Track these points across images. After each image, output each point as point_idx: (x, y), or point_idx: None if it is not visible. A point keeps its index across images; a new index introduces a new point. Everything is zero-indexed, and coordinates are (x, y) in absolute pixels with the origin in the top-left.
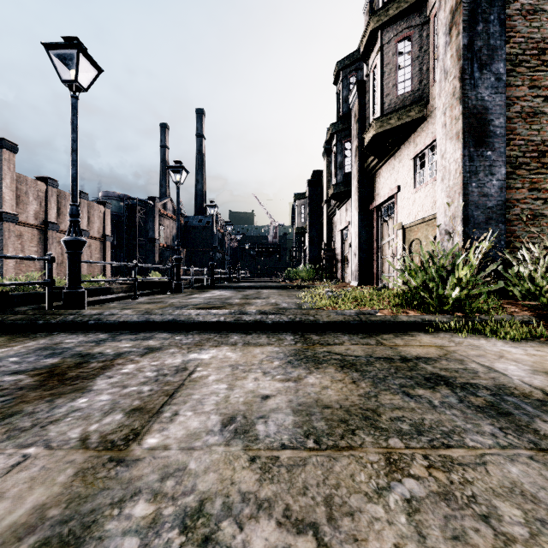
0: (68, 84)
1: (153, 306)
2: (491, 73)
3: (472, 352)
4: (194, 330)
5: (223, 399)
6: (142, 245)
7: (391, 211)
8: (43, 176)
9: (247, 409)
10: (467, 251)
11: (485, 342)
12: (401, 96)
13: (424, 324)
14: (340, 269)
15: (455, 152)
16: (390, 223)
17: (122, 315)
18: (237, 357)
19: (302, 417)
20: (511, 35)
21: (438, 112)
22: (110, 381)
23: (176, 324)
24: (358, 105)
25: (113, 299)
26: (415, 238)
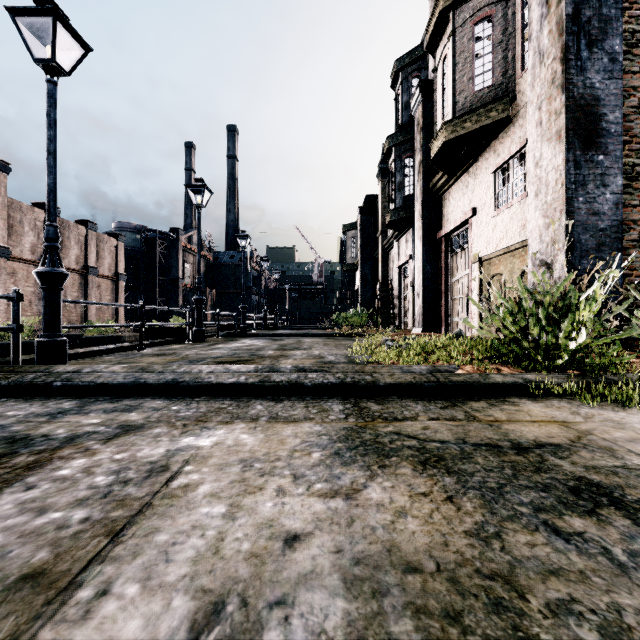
0: (43, 64)
1: (160, 360)
2: (603, 52)
3: (617, 433)
4: (203, 394)
5: (212, 545)
6: (163, 285)
7: (464, 240)
8: (41, 202)
9: (253, 576)
10: (577, 286)
11: (626, 414)
12: (479, 92)
13: (527, 386)
14: (398, 313)
15: (554, 158)
16: (462, 255)
17: (104, 373)
18: (255, 443)
19: (364, 602)
20: (626, 6)
21: (531, 107)
22: (23, 497)
23: (177, 386)
24: (422, 111)
25: (112, 350)
26: (496, 273)
